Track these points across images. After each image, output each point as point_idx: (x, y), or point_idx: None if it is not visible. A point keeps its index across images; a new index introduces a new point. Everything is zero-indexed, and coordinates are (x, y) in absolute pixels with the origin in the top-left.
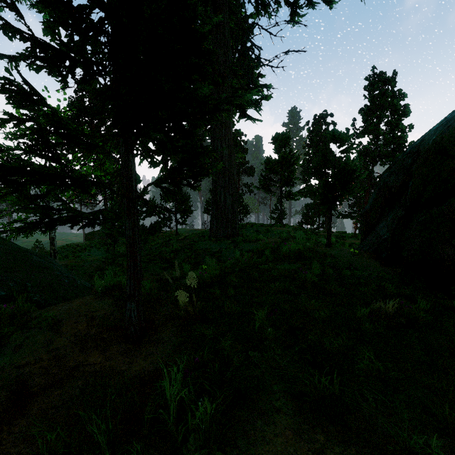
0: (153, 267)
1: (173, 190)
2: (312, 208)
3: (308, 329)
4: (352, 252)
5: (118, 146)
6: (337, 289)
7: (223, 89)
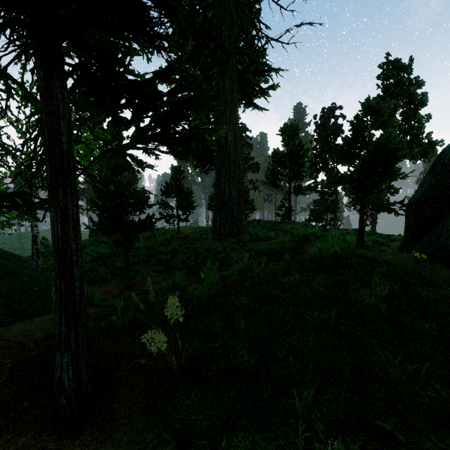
0: (147, 270)
1: (174, 184)
2: (320, 205)
3: (420, 446)
4: (419, 258)
5: (33, 70)
6: (423, 326)
7: (227, 68)
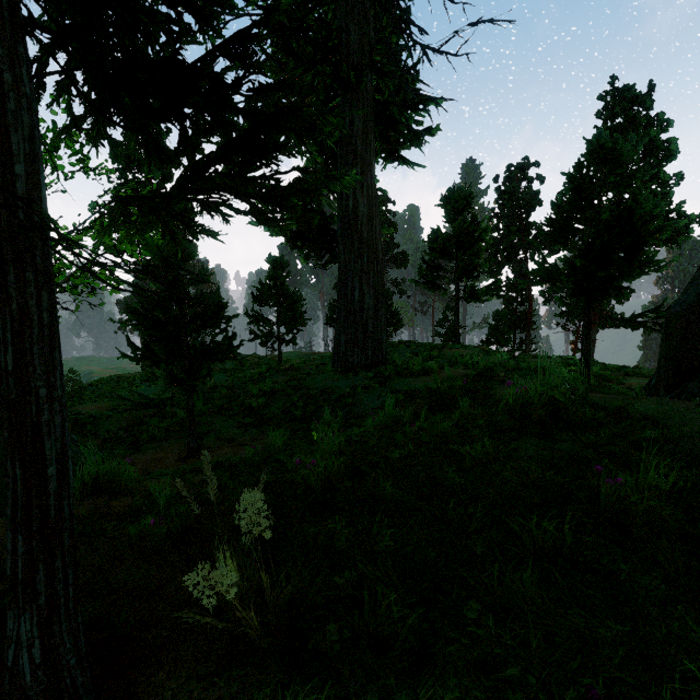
0: (226, 423)
1: (273, 285)
2: (505, 318)
3: None
4: None
5: None
6: None
7: (358, 95)
